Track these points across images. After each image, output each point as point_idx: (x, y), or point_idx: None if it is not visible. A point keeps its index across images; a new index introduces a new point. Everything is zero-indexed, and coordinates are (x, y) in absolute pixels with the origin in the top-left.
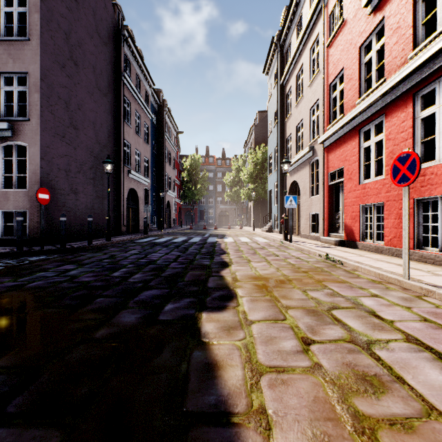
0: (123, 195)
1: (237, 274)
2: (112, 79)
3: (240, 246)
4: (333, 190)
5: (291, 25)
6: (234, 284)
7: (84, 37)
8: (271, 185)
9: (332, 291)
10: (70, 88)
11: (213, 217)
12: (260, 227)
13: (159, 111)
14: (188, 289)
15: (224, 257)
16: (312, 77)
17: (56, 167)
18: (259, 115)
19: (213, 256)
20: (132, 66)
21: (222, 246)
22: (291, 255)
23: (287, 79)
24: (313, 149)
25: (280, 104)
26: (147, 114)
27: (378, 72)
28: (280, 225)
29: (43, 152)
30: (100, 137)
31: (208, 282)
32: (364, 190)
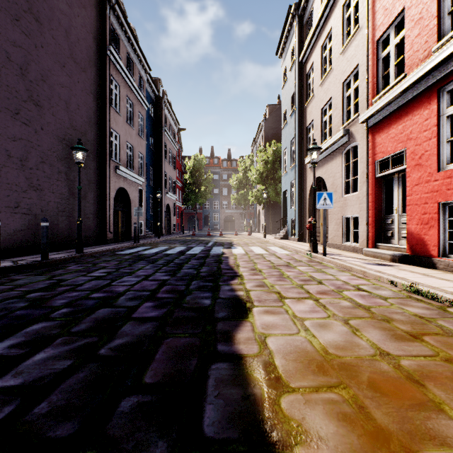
0: (109, 195)
1: (273, 347)
2: (94, 53)
3: (256, 262)
4: (381, 185)
5: None
6: (279, 414)
7: None
8: (285, 184)
9: None
10: (28, 50)
11: (218, 222)
12: (271, 233)
13: (157, 102)
14: None
15: (236, 285)
16: (346, 41)
17: (3, 153)
18: (269, 109)
19: (217, 283)
20: (122, 42)
21: (230, 262)
22: (342, 282)
23: (308, 55)
24: (348, 133)
25: (299, 86)
26: (141, 102)
27: None
28: (298, 231)
29: None
30: (76, 121)
31: (203, 398)
32: (451, 180)
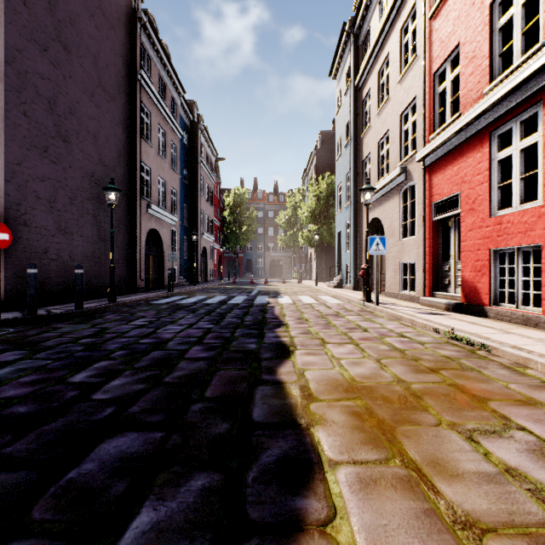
0: (139, 238)
1: (309, 377)
2: (123, 78)
3: (303, 312)
4: (438, 229)
5: (370, 4)
6: (307, 412)
7: (80, 12)
8: (340, 225)
9: (536, 440)
10: (57, 82)
11: (262, 267)
12: (324, 281)
13: (192, 129)
14: (208, 431)
15: (281, 333)
16: (404, 69)
17: (32, 195)
18: (322, 136)
19: (262, 331)
20: (154, 64)
21: (275, 312)
22: (388, 330)
23: (364, 79)
24: (405, 171)
25: (354, 114)
26: (175, 130)
27: (502, 58)
28: (353, 279)
29: (9, 172)
30: (105, 156)
31: (252, 404)
32: (500, 227)
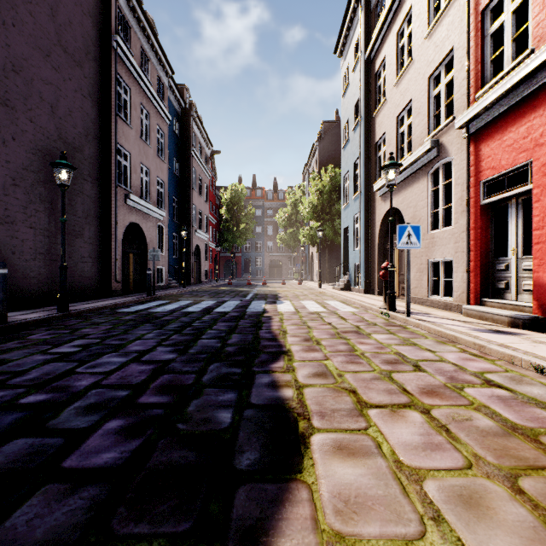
0: (115, 233)
1: None
2: (93, 43)
3: (311, 326)
4: (488, 216)
5: None
6: None
7: None
8: (347, 219)
9: None
10: None
11: (261, 268)
12: (327, 282)
13: (184, 116)
14: None
15: (281, 373)
16: (433, 20)
17: None
18: (325, 126)
19: (250, 369)
20: (135, 34)
21: (273, 326)
22: (453, 365)
23: (378, 48)
24: (437, 145)
25: (365, 90)
26: (161, 114)
27: None
28: (364, 280)
29: None
30: (67, 131)
31: None
32: None
